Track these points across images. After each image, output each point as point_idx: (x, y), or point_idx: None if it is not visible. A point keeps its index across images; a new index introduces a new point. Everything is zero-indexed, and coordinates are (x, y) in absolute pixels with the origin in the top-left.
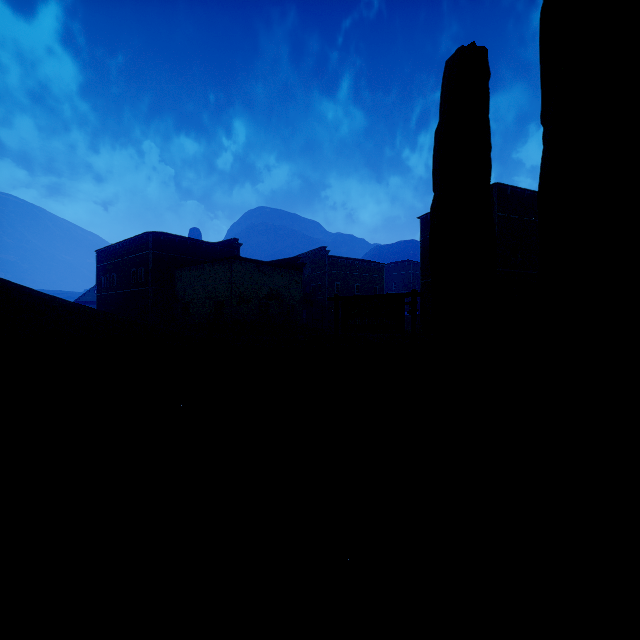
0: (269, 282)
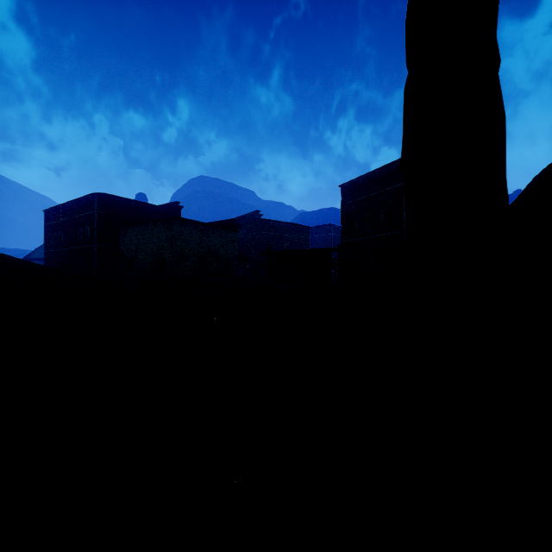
0: (208, 241)
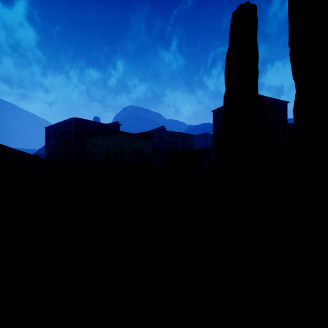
0: (135, 144)
